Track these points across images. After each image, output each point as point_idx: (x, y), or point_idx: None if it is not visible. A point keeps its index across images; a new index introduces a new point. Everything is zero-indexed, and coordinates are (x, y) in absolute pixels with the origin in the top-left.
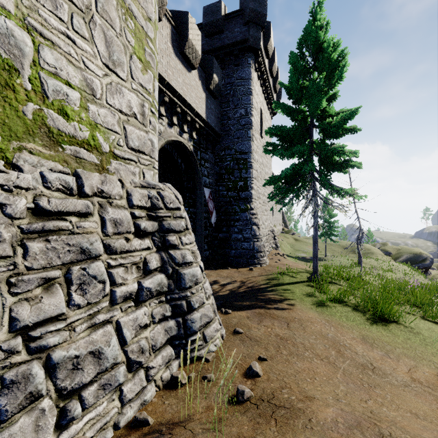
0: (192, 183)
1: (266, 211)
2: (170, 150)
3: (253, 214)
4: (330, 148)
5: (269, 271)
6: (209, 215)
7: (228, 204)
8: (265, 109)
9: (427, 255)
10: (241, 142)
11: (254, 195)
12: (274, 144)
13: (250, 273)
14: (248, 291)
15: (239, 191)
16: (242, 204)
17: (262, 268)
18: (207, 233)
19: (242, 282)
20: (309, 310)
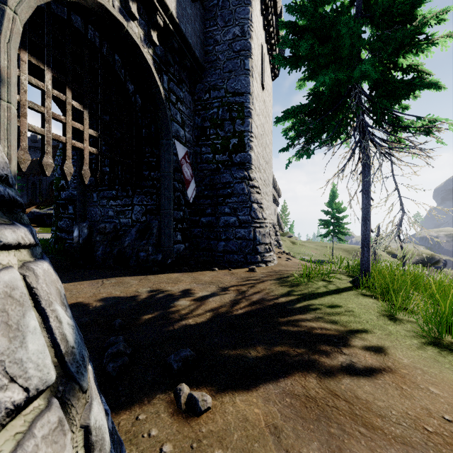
0: (154, 129)
1: (267, 195)
2: (108, 58)
3: (253, 187)
4: (412, 25)
5: (282, 272)
6: (184, 187)
7: (215, 174)
8: (266, 58)
9: (440, 257)
10: (235, 77)
11: (254, 160)
12: (296, 42)
13: (252, 275)
14: (255, 311)
15: (232, 152)
16: (236, 171)
17: (269, 268)
18: (182, 215)
19: (239, 291)
20: (440, 369)
